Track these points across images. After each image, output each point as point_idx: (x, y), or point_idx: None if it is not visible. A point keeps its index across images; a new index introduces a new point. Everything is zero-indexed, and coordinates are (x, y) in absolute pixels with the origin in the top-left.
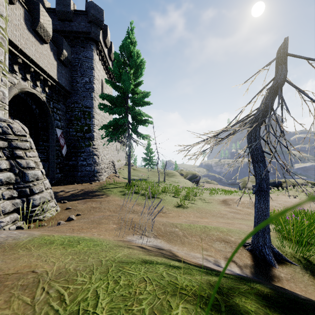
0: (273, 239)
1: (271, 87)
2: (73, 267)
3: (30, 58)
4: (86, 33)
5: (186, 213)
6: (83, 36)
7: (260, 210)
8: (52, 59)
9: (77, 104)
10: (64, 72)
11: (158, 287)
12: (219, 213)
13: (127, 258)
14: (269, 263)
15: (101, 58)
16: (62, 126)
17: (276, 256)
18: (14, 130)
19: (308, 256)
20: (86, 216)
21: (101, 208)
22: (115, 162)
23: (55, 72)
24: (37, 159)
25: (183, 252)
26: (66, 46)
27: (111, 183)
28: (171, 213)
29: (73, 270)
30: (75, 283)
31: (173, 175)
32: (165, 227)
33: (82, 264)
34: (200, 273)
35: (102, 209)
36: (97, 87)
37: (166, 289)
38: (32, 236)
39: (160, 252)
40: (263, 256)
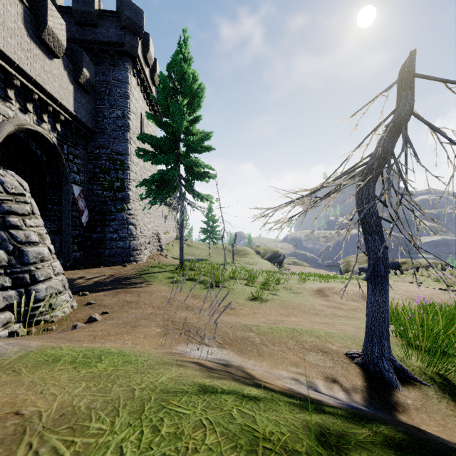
0: (393, 347)
1: (391, 122)
2: (85, 403)
3: (32, 80)
4: (118, 45)
5: (265, 309)
6: (113, 48)
7: (375, 305)
8: (67, 81)
9: (103, 148)
10: (85, 102)
11: (225, 436)
12: (313, 308)
13: (175, 384)
14: (389, 383)
15: (139, 82)
16: (82, 182)
17: (398, 373)
18: (5, 185)
19: (445, 372)
20: (117, 315)
21: (139, 303)
22: (161, 235)
23: (71, 101)
24: (42, 229)
25: (262, 369)
26: (87, 63)
27: (155, 266)
28: (243, 309)
29: (84, 410)
30: (85, 433)
31: (245, 253)
32: (234, 330)
33: (102, 397)
34: (291, 409)
35: (141, 305)
36: (134, 125)
37: (237, 441)
38: (27, 349)
39: (228, 371)
40: (379, 372)
